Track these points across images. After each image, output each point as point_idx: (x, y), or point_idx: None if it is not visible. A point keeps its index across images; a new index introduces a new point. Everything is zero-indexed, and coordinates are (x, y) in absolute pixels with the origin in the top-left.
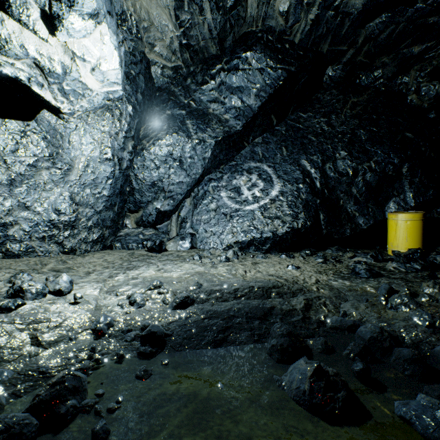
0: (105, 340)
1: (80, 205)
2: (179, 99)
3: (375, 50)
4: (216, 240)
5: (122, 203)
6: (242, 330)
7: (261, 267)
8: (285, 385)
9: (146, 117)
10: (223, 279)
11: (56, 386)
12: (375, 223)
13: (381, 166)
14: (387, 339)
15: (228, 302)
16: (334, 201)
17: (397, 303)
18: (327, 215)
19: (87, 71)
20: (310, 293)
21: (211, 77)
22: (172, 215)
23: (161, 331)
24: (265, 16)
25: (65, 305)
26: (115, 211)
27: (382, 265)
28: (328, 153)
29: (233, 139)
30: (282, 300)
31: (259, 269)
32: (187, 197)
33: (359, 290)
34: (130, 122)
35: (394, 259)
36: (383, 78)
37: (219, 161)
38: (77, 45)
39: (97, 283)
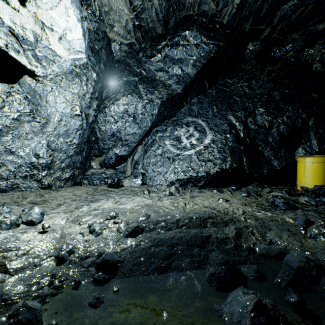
0: (66, 266)
1: (55, 150)
2: (133, 68)
3: (287, 28)
4: (161, 178)
5: (88, 149)
6: (184, 257)
7: (198, 200)
8: (226, 316)
9: (107, 82)
10: (167, 210)
11: (10, 319)
12: (287, 164)
13: (292, 120)
14: (313, 268)
15: (172, 230)
16: (254, 147)
17: (315, 233)
18: (249, 158)
19: (55, 39)
20: (239, 222)
21: (158, 51)
22: (128, 159)
23: (113, 259)
24: (200, 2)
25: (34, 234)
26: (83, 155)
27: (295, 198)
28: (249, 110)
29: (175, 100)
30: (217, 229)
31: (196, 202)
32: (139, 145)
33: (279, 220)
34: (95, 86)
35: (303, 194)
36: (293, 51)
37: (164, 117)
38: (45, 16)
39: (65, 214)
